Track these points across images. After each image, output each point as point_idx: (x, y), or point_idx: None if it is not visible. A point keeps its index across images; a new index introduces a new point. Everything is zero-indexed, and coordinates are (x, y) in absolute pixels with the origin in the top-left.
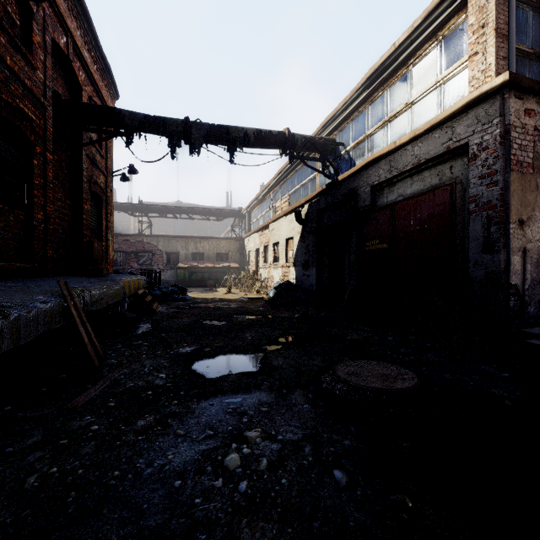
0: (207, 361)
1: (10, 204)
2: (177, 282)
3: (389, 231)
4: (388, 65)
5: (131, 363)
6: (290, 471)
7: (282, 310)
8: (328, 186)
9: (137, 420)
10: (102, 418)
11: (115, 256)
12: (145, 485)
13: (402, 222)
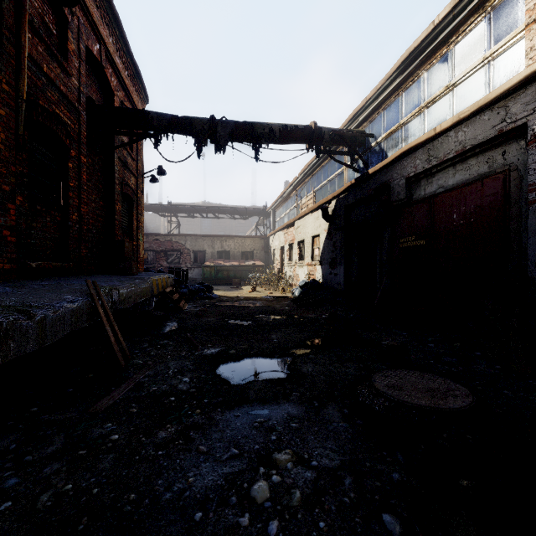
0: (233, 365)
1: (47, 206)
2: (204, 280)
3: (427, 226)
4: (426, 46)
5: (156, 364)
6: (329, 510)
7: (308, 310)
8: (357, 180)
9: (159, 431)
10: (123, 426)
11: (146, 254)
12: (162, 515)
13: (442, 216)
